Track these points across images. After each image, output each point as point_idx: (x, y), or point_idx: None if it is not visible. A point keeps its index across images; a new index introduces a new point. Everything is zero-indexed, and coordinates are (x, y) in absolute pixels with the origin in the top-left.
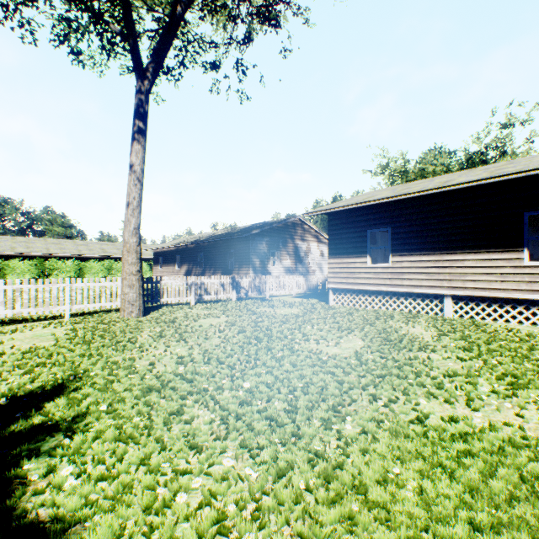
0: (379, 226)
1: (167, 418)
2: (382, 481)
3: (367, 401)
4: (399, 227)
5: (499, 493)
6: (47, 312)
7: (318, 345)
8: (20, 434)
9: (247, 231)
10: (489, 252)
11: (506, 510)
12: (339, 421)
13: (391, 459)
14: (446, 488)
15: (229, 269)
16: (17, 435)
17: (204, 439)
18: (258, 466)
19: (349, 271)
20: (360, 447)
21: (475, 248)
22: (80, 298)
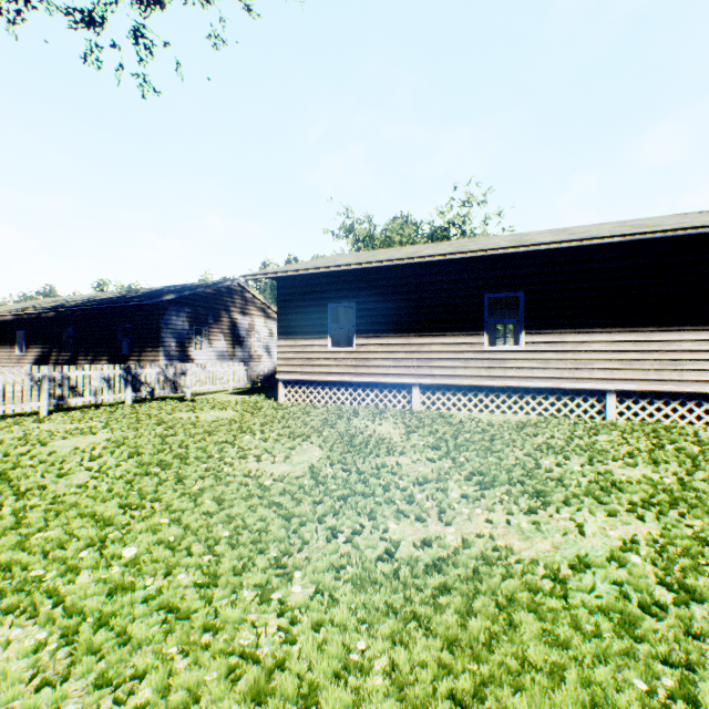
0: (342, 299)
1: None
2: (343, 669)
3: (325, 539)
4: (365, 303)
5: (479, 635)
6: None
7: (261, 463)
8: None
9: (155, 295)
10: (455, 335)
11: (487, 659)
12: (284, 583)
13: (355, 627)
14: (423, 650)
15: (123, 355)
16: None
17: (11, 695)
18: None
19: (305, 357)
20: (312, 621)
21: (442, 331)
22: None
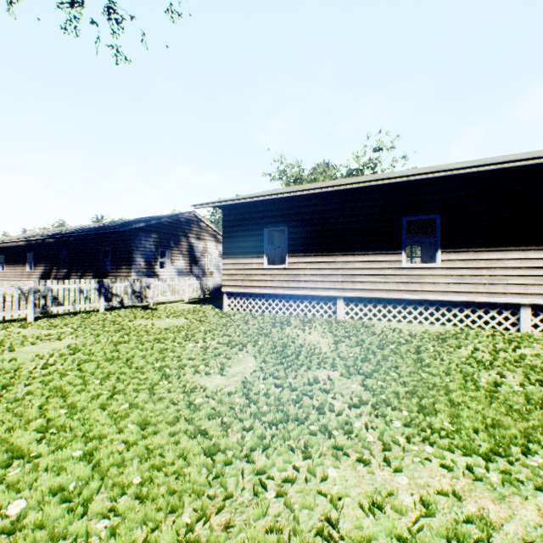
0: (276, 224)
1: None
2: None
3: (252, 488)
4: (296, 227)
5: None
6: None
7: (197, 375)
8: None
9: (128, 224)
10: (375, 254)
11: None
12: None
13: None
14: None
15: (104, 271)
16: None
17: None
18: None
19: (245, 273)
20: None
21: (364, 250)
22: None
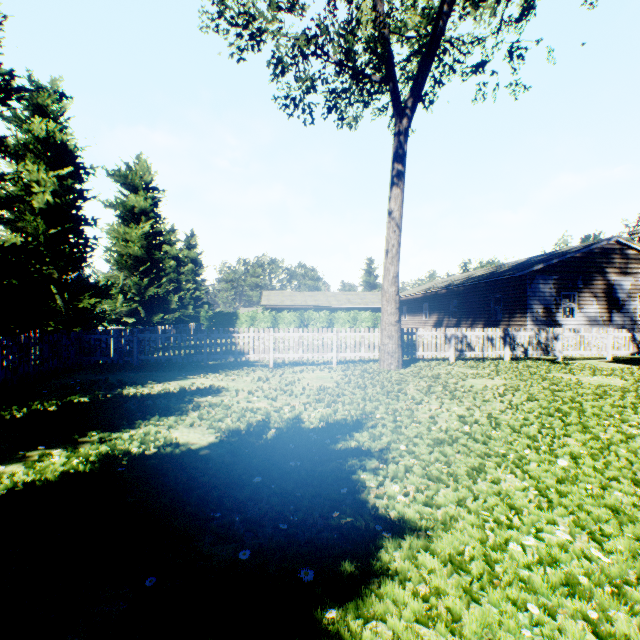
0: None
1: (468, 471)
2: None
3: None
4: None
5: None
6: (320, 357)
7: None
8: (346, 451)
9: (521, 268)
10: None
11: None
12: None
13: None
14: None
15: (493, 320)
16: (344, 451)
17: (520, 503)
18: (607, 553)
19: None
20: None
21: None
22: (343, 347)
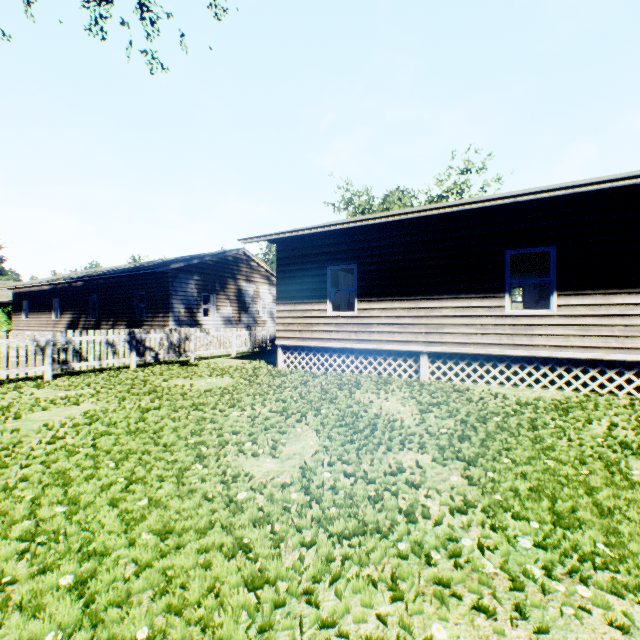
0: (343, 261)
1: None
2: None
3: None
4: (367, 264)
5: None
6: None
7: (241, 456)
8: None
9: (165, 264)
10: (469, 298)
11: None
12: None
13: None
14: None
15: (138, 320)
16: None
17: None
18: None
19: (304, 322)
20: None
21: (454, 293)
22: None
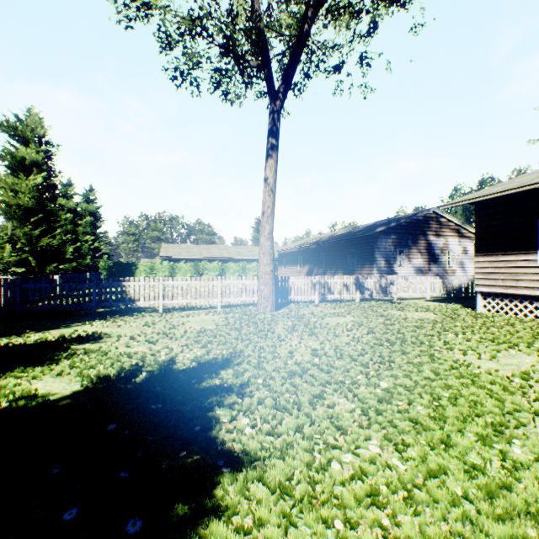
0: None
1: (311, 399)
2: None
3: None
4: None
5: None
6: (206, 302)
7: (465, 356)
8: (209, 389)
9: (370, 229)
10: None
11: None
12: (502, 442)
13: None
14: None
15: (350, 269)
16: (207, 389)
17: (347, 424)
18: (405, 461)
19: (507, 272)
20: (534, 475)
21: None
22: (227, 293)
